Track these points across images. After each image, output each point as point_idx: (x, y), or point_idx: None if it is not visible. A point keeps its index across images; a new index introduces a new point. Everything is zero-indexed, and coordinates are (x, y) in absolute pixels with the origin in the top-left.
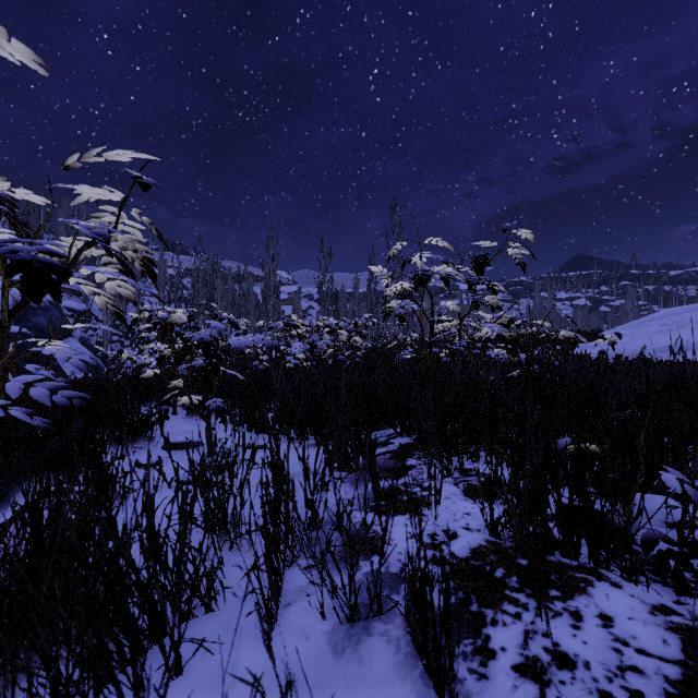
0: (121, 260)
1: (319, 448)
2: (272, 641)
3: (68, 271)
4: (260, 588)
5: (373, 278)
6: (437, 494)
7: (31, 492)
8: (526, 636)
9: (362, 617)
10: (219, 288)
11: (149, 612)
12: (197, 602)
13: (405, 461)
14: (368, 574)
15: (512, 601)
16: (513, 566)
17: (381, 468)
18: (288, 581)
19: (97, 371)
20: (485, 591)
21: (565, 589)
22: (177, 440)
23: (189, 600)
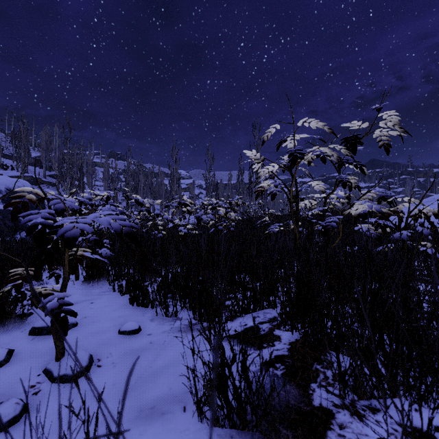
0: None
1: None
2: None
3: None
4: None
5: (241, 173)
6: None
7: None
8: None
9: None
10: (142, 180)
11: None
12: None
13: (309, 393)
14: None
15: None
16: None
17: (277, 410)
18: None
19: None
20: None
21: None
22: (44, 323)
23: None
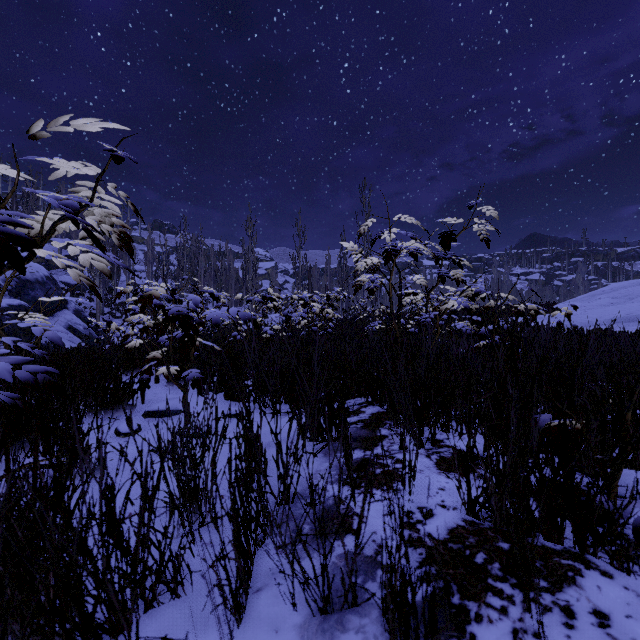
0: (89, 231)
1: (291, 422)
2: (239, 635)
3: (31, 241)
4: (227, 578)
5: (344, 255)
6: (412, 470)
7: (11, 461)
8: (515, 636)
9: (336, 608)
10: (202, 264)
11: (109, 603)
12: (164, 586)
13: (376, 431)
14: (341, 556)
15: (496, 592)
16: (494, 550)
17: (353, 438)
18: (259, 563)
19: (90, 340)
20: (467, 580)
21: (552, 579)
22: (156, 408)
23: (154, 586)
